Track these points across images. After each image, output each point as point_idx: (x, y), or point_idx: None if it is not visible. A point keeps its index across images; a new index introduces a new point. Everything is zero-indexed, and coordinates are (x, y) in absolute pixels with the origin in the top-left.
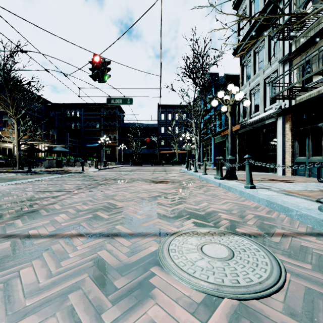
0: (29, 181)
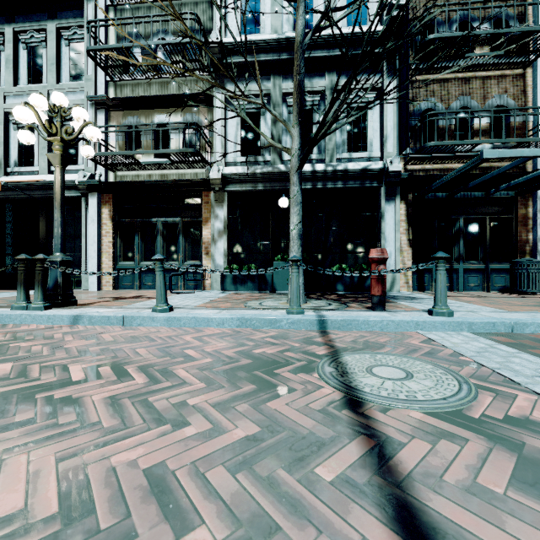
0: None
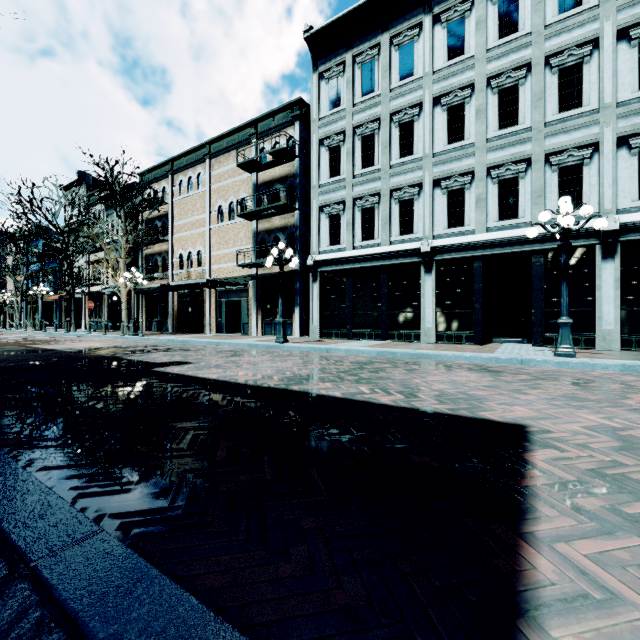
0: None
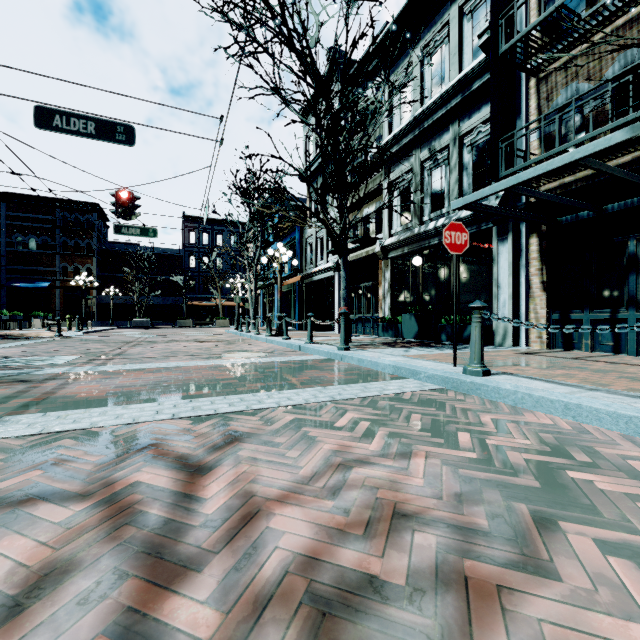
0: (16, 346)
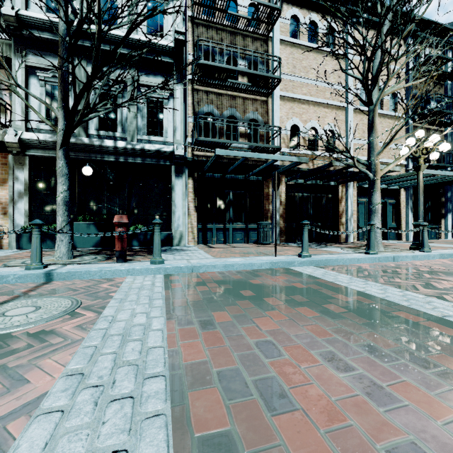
0: None
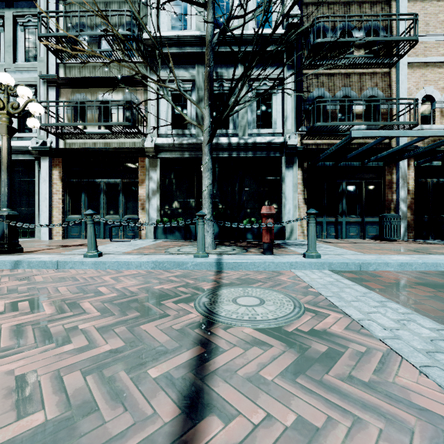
0: None
